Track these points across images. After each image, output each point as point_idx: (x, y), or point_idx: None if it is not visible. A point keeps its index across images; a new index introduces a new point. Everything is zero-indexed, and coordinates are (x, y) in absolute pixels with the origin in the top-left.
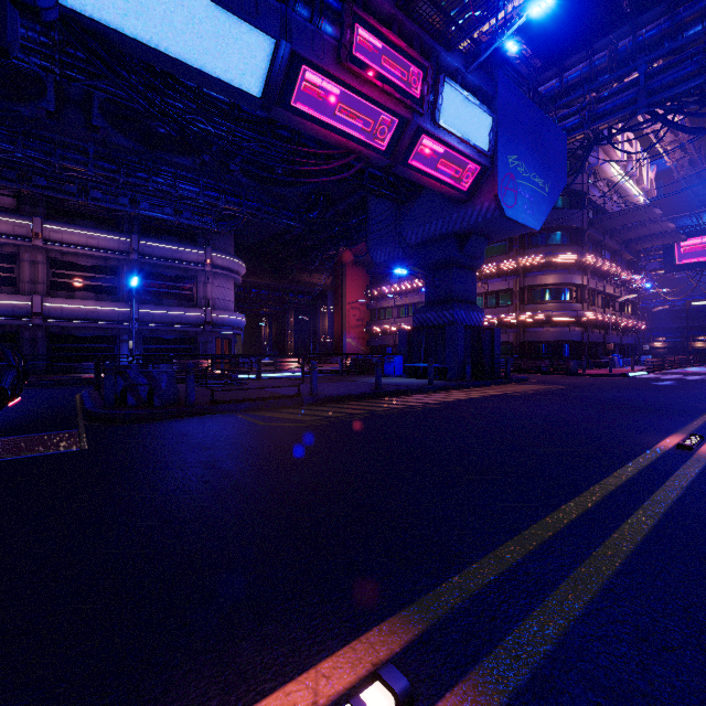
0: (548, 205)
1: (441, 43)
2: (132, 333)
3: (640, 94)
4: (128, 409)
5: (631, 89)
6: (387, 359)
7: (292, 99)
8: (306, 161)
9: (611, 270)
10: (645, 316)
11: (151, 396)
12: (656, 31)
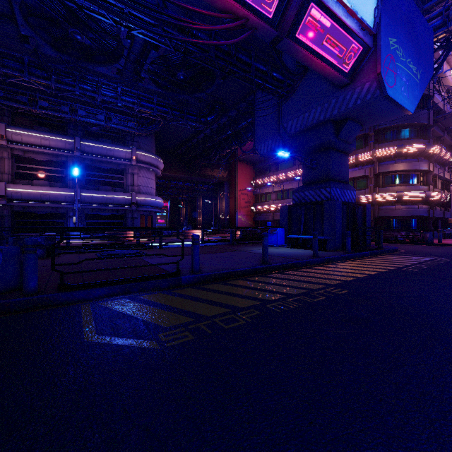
0: (420, 91)
1: None
2: (76, 211)
3: None
4: None
5: None
6: (270, 231)
7: None
8: (188, 21)
9: (450, 159)
10: None
11: None
12: None
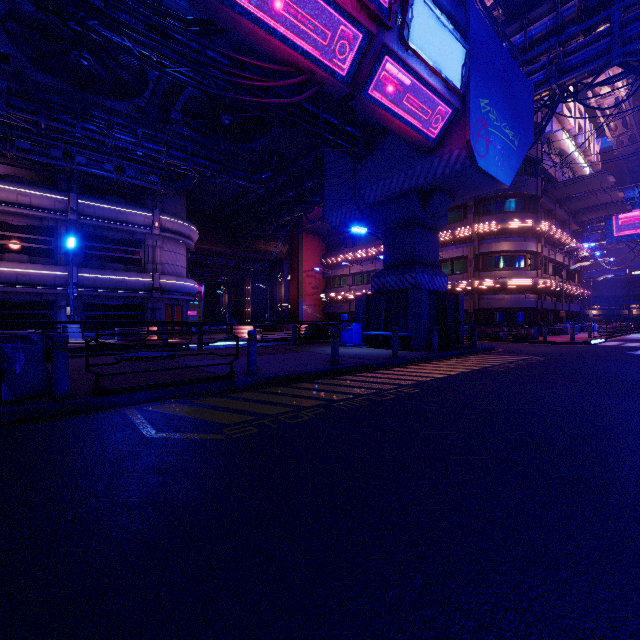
0: (517, 160)
1: None
2: (70, 299)
3: (614, 43)
4: None
5: (602, 40)
6: (344, 326)
7: None
8: (243, 74)
9: (562, 239)
10: (591, 284)
11: (1, 384)
12: None
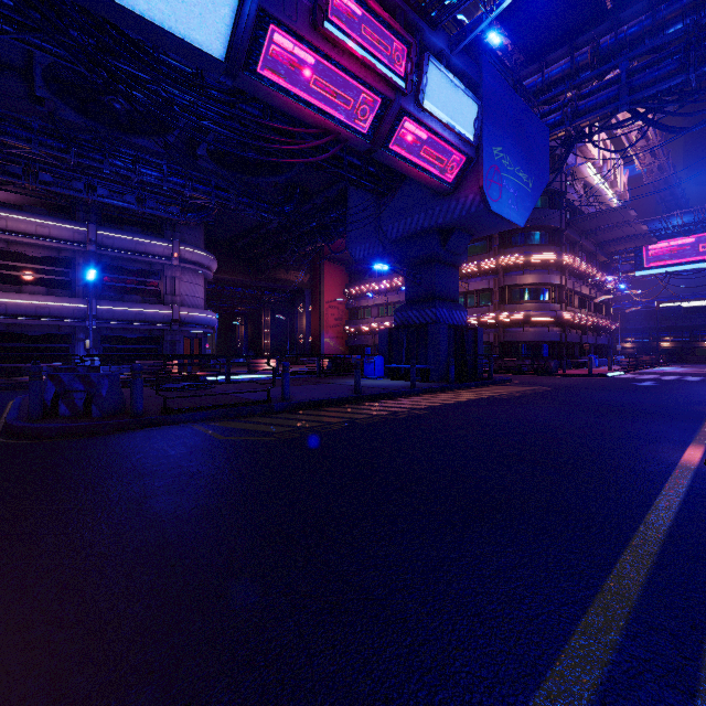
0: (532, 201)
1: (426, 20)
2: (89, 332)
3: (622, 91)
4: (57, 422)
5: (612, 87)
6: (367, 359)
7: (261, 66)
8: (277, 139)
9: (587, 271)
10: (618, 316)
11: (89, 405)
12: (638, 28)
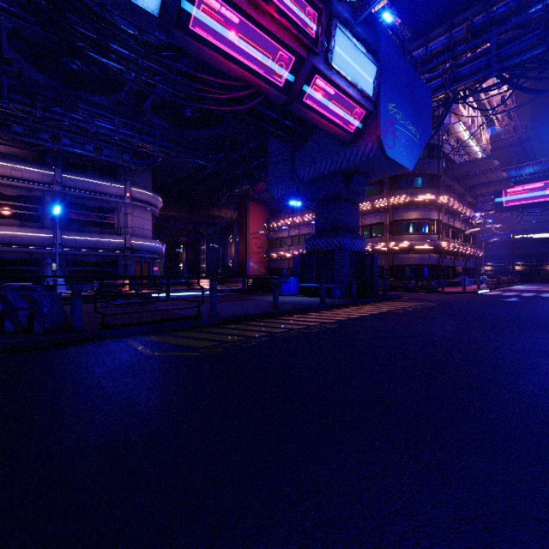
0: (419, 150)
1: None
2: (56, 257)
3: (492, 60)
4: None
5: (484, 57)
6: (283, 279)
7: (191, 23)
8: (206, 89)
9: (459, 209)
10: (483, 245)
11: (32, 321)
12: (505, 8)
